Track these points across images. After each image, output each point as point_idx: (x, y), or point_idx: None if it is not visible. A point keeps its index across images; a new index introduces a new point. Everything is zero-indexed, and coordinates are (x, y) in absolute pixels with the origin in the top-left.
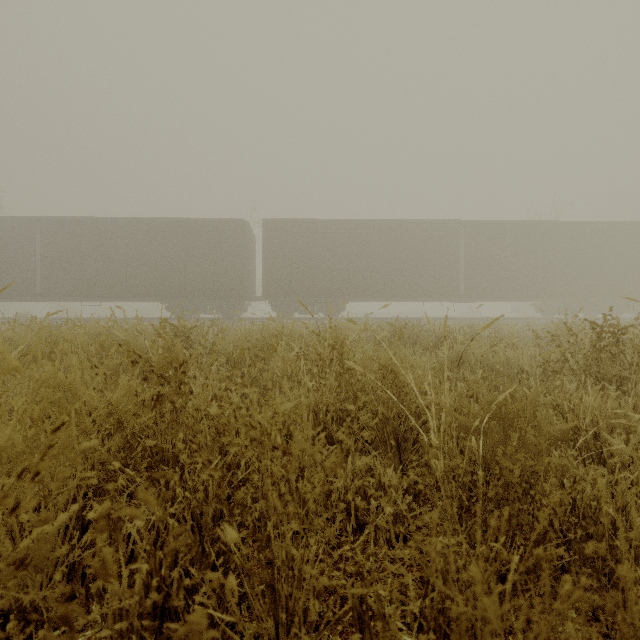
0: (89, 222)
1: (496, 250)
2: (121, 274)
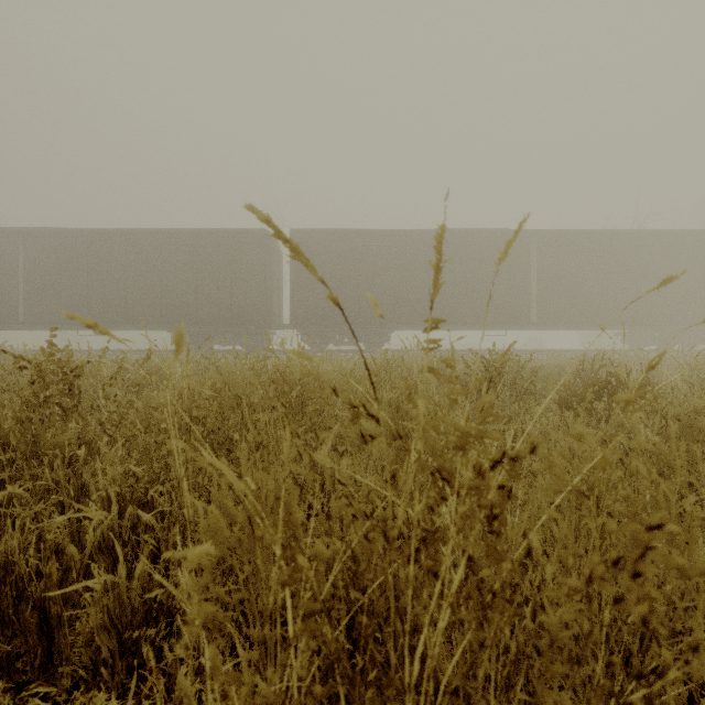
0: (81, 234)
1: (577, 266)
2: (120, 297)
